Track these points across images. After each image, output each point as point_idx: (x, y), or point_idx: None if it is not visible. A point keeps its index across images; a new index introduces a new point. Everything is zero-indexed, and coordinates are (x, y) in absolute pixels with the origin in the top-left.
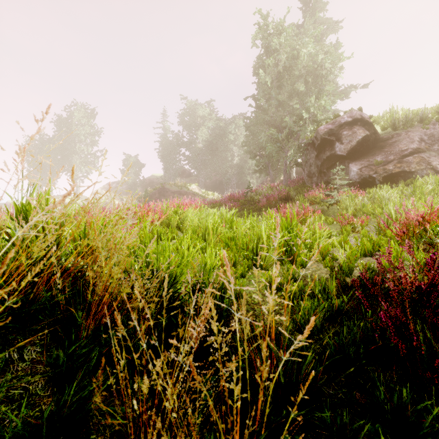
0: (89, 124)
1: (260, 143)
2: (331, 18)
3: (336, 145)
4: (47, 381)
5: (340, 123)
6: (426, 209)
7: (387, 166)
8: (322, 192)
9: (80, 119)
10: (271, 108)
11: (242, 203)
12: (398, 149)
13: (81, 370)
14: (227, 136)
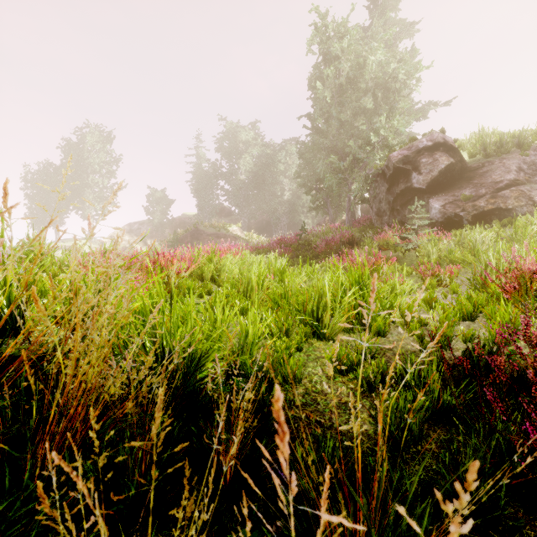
0: (105, 150)
1: (317, 174)
2: (405, 19)
3: (413, 176)
4: None
5: (418, 148)
6: None
7: (478, 202)
8: (397, 234)
9: (94, 144)
10: (331, 130)
11: (295, 248)
12: (491, 180)
13: None
14: (276, 165)
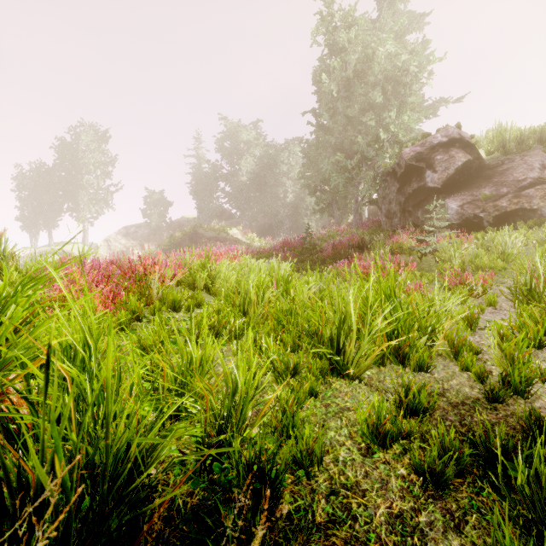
0: (100, 150)
1: (322, 174)
2: (414, 12)
3: (427, 174)
4: None
5: (432, 144)
6: None
7: (499, 202)
8: (413, 237)
9: (89, 143)
10: (337, 127)
11: (299, 252)
12: (513, 178)
13: None
14: (278, 166)
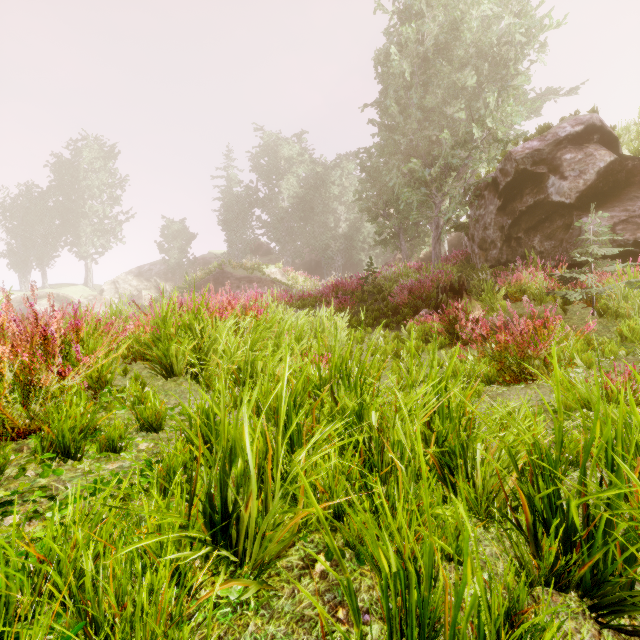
0: (107, 170)
1: (386, 194)
2: None
3: (550, 182)
4: None
5: (556, 138)
6: None
7: None
8: (556, 273)
9: (92, 161)
10: (410, 123)
11: (359, 298)
12: None
13: None
14: (328, 188)
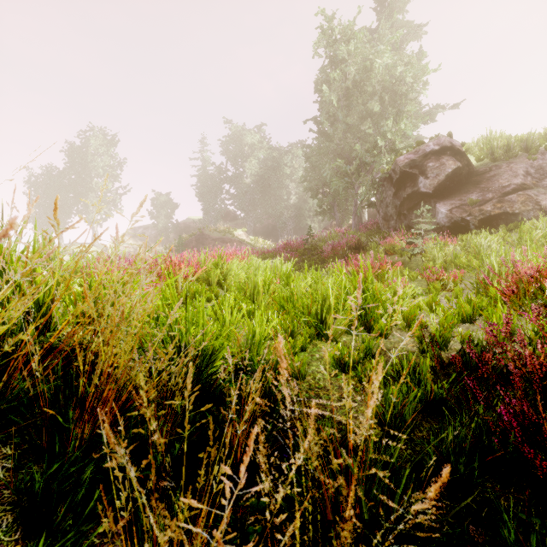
0: (109, 154)
1: (324, 178)
2: (413, 21)
3: (419, 180)
4: (17, 515)
5: (425, 152)
6: (539, 261)
7: (485, 206)
8: (403, 239)
9: (98, 147)
10: (337, 134)
11: (301, 253)
12: (498, 185)
13: (68, 499)
14: (282, 169)
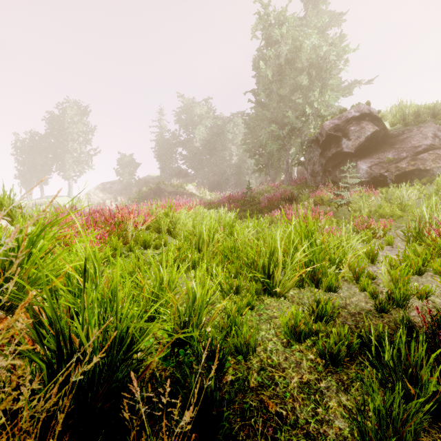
0: (82, 122)
1: (260, 141)
2: (334, 11)
3: (343, 142)
4: None
5: (347, 117)
6: None
7: (400, 163)
8: (331, 191)
9: (73, 116)
10: (272, 103)
11: (241, 204)
12: (411, 145)
13: None
14: (225, 134)
